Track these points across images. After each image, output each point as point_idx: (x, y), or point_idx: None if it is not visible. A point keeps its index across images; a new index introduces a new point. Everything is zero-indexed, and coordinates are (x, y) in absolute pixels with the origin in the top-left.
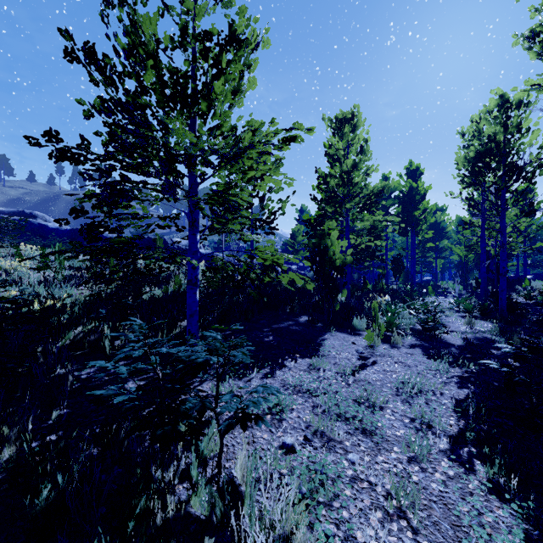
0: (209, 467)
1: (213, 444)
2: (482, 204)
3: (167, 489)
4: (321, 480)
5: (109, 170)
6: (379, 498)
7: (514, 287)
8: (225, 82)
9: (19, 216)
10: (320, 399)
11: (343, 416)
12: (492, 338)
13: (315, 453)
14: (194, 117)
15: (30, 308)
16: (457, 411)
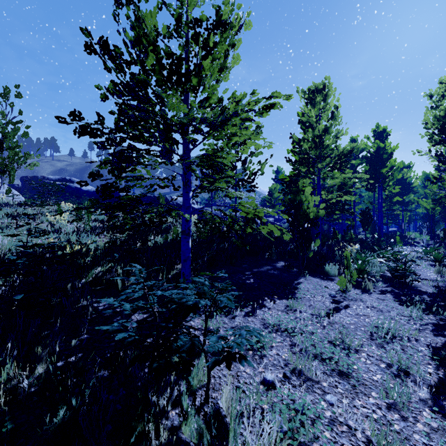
0: (199, 396)
1: (202, 375)
2: None
3: (162, 414)
4: (300, 419)
5: (120, 141)
6: (359, 444)
7: None
8: (212, 60)
9: (62, 182)
10: (297, 338)
11: (319, 356)
12: None
13: (294, 391)
14: (187, 92)
15: (64, 252)
16: (435, 360)
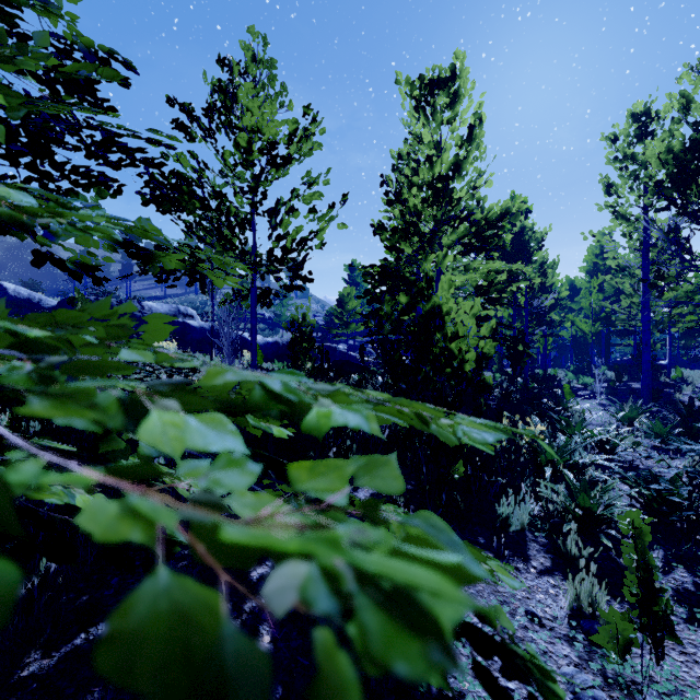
0: None
1: None
2: (644, 251)
3: None
4: None
5: None
6: None
7: (659, 378)
8: None
9: None
10: None
11: None
12: None
13: None
14: None
15: None
16: None
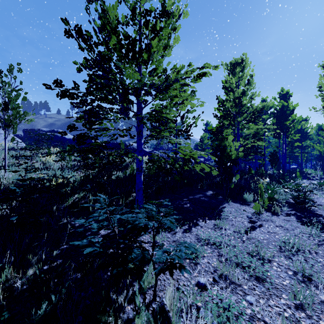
0: (148, 295)
1: (150, 278)
2: None
3: (120, 309)
4: (227, 315)
5: (91, 102)
6: None
7: None
8: (159, 41)
9: (52, 132)
10: (223, 250)
11: (240, 264)
12: None
13: (221, 292)
14: (140, 65)
15: (51, 183)
16: None
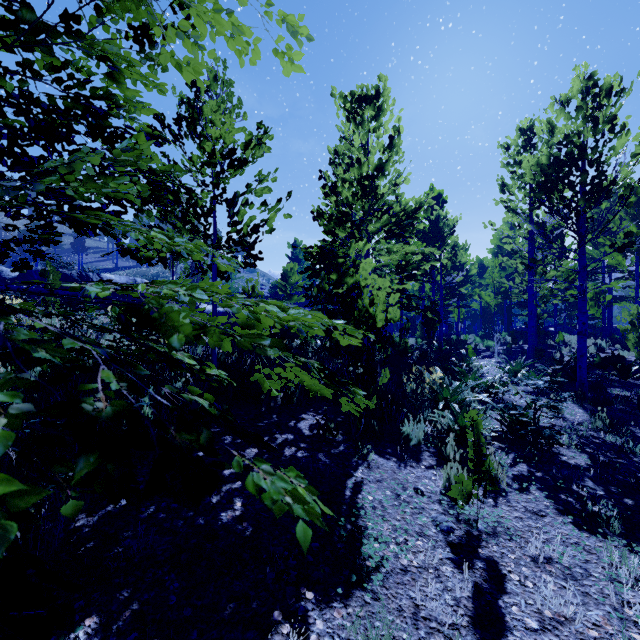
0: None
1: None
2: (530, 238)
3: None
4: None
5: None
6: None
7: (546, 342)
8: None
9: None
10: None
11: None
12: (608, 439)
13: None
14: None
15: None
16: None
